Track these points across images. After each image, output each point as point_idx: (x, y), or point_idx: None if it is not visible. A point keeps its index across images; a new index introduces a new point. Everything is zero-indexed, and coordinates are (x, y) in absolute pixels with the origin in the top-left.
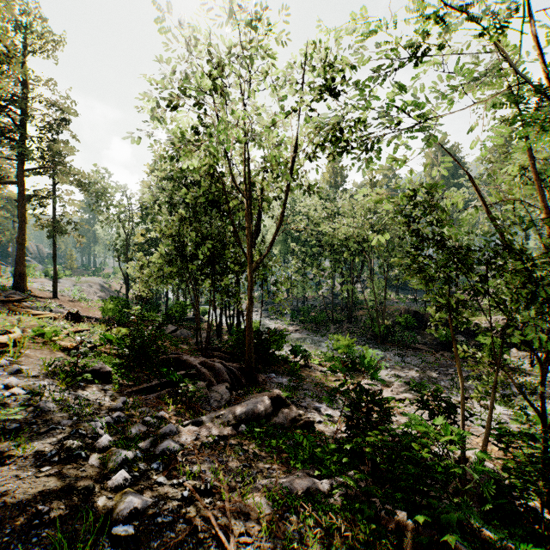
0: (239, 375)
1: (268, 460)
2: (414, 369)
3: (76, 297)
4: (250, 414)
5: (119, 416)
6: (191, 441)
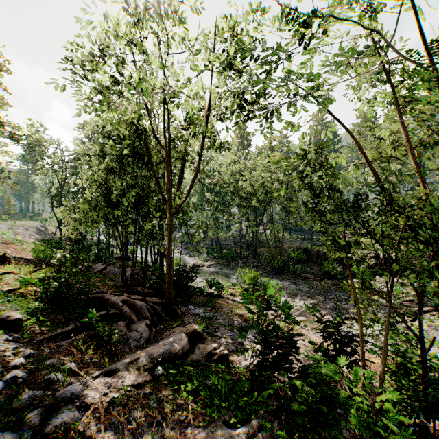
0: (159, 310)
1: (183, 409)
2: (306, 295)
3: (11, 240)
4: (167, 355)
5: (16, 376)
6: (99, 398)
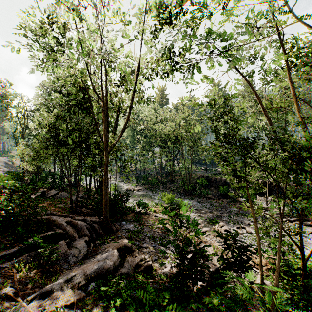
0: (97, 228)
1: None
2: (208, 211)
3: None
4: (100, 271)
5: None
6: None
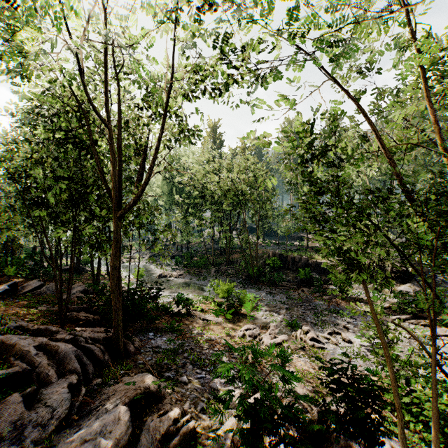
0: (99, 352)
1: None
2: (284, 307)
3: None
4: None
5: None
6: None
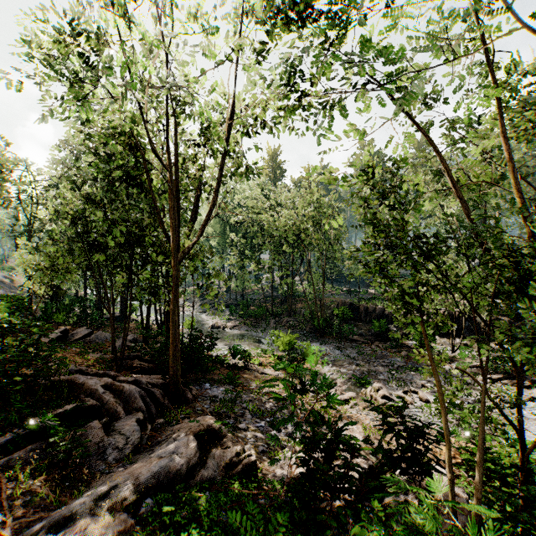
0: (160, 396)
1: None
2: (354, 363)
3: None
4: (162, 476)
5: None
6: None
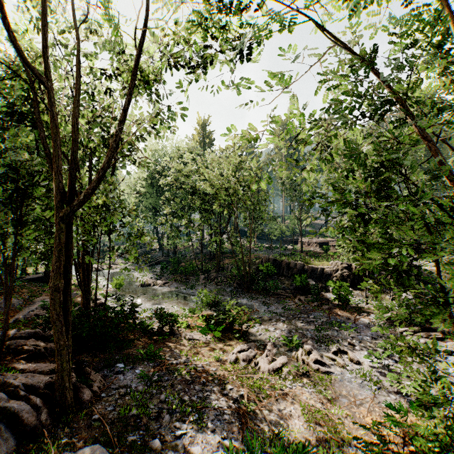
0: (30, 414)
1: None
2: (281, 320)
3: None
4: None
5: None
6: None
